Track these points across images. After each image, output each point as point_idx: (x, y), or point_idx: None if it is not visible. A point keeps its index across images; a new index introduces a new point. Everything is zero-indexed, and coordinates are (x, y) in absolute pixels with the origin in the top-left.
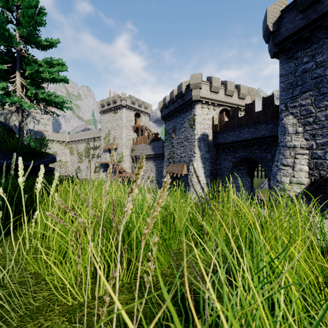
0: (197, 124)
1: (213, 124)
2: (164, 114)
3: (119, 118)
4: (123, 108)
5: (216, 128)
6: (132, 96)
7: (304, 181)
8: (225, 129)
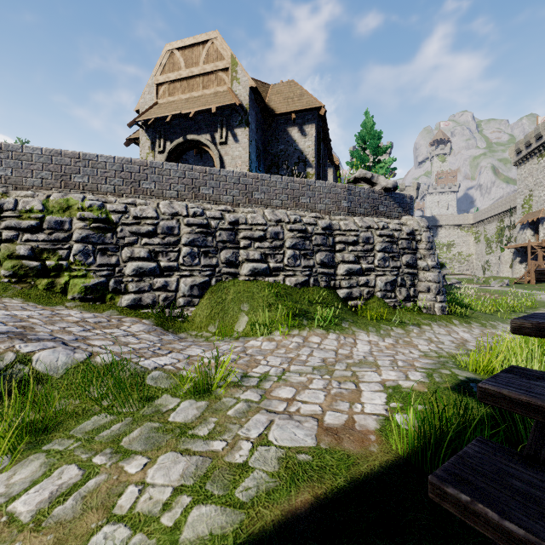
0: None
1: None
2: None
3: None
4: None
5: None
6: None
7: None
8: None
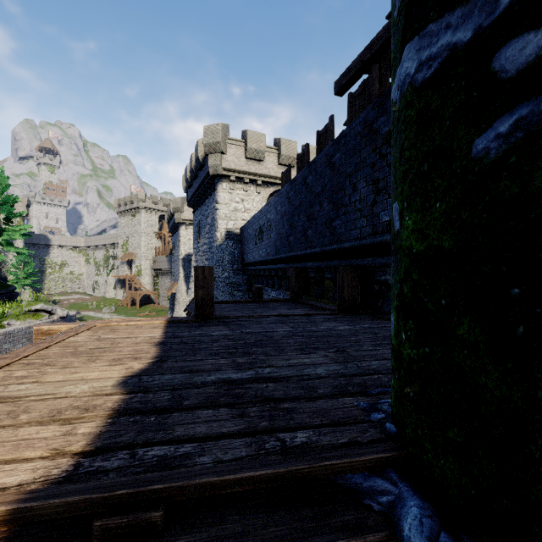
0: (181, 245)
1: None
2: (169, 228)
3: (138, 223)
4: (141, 211)
5: None
6: (154, 196)
7: None
8: None
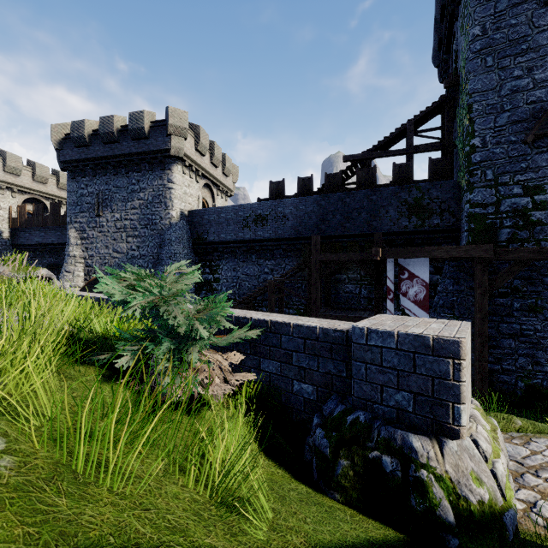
0: None
1: (10, 216)
2: None
3: None
4: None
5: (15, 223)
6: None
7: (81, 284)
8: (28, 227)
